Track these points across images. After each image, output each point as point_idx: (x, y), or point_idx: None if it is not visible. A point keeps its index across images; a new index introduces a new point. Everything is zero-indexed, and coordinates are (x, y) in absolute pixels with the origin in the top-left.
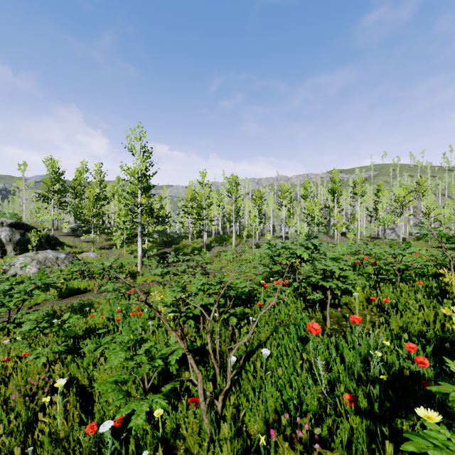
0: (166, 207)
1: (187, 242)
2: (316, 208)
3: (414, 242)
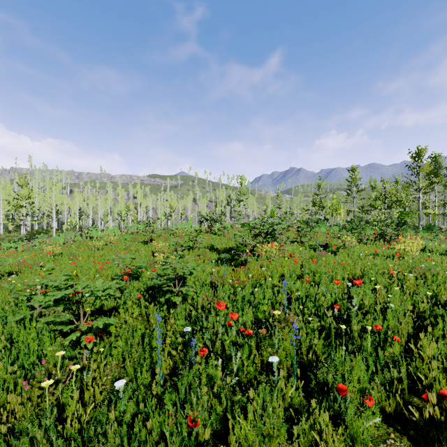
0: None
1: None
2: (123, 210)
3: None
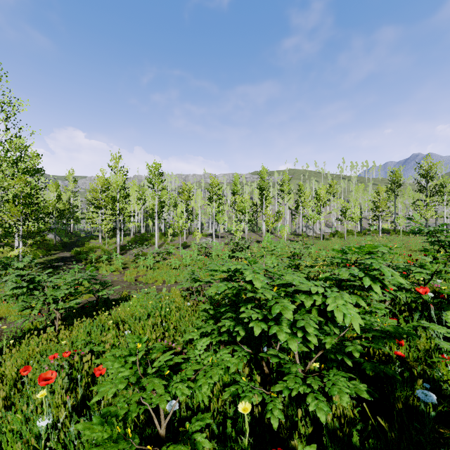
0: (71, 199)
1: (96, 242)
2: (247, 205)
3: (331, 239)
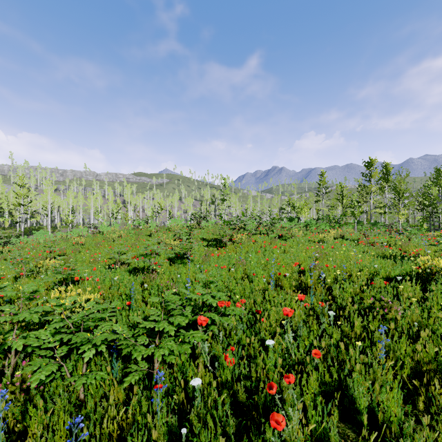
0: None
1: None
2: (115, 208)
3: None
